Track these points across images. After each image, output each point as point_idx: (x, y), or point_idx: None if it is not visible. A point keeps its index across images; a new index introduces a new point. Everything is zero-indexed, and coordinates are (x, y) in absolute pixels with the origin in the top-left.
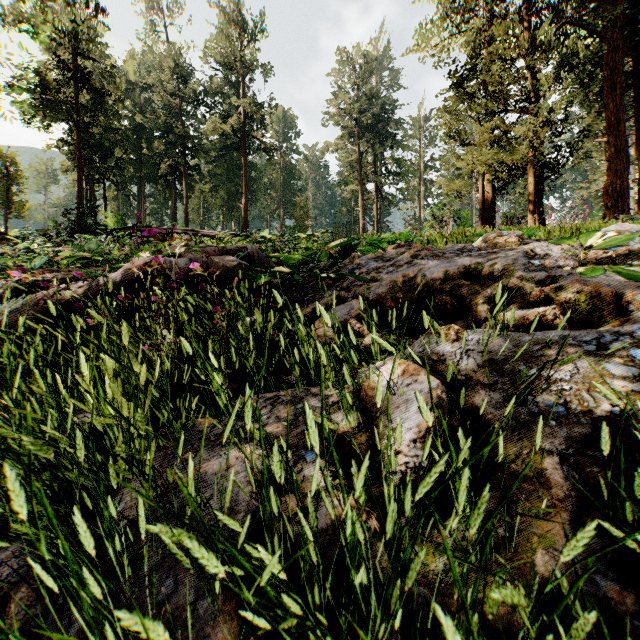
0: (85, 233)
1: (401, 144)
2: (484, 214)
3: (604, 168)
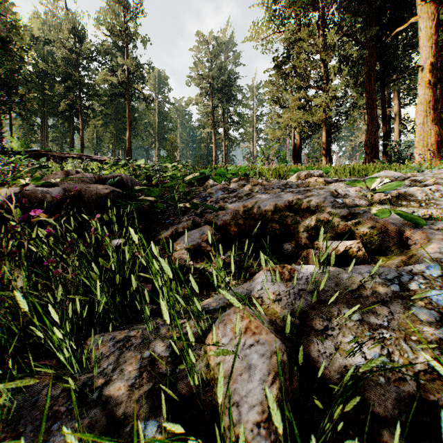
0: None
1: (241, 103)
2: (295, 154)
3: (364, 129)
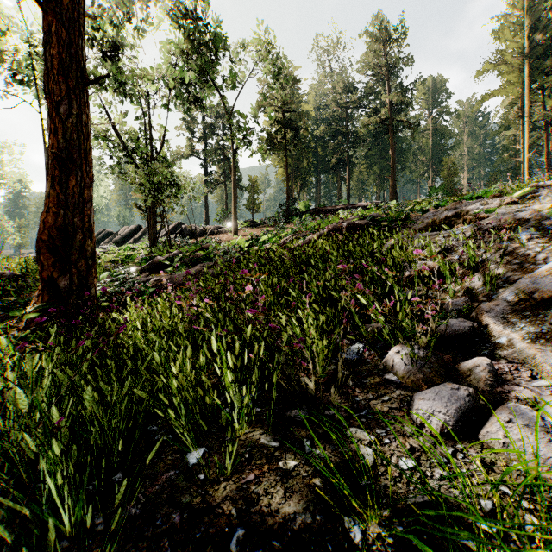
0: (290, 216)
1: None
2: None
3: None
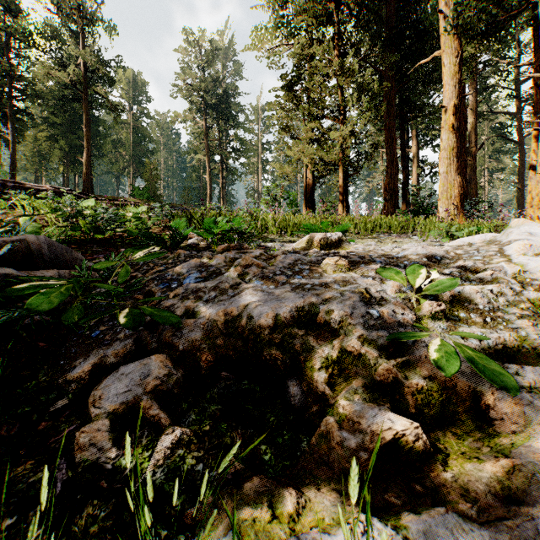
0: None
1: (243, 126)
2: (307, 196)
3: (382, 169)
